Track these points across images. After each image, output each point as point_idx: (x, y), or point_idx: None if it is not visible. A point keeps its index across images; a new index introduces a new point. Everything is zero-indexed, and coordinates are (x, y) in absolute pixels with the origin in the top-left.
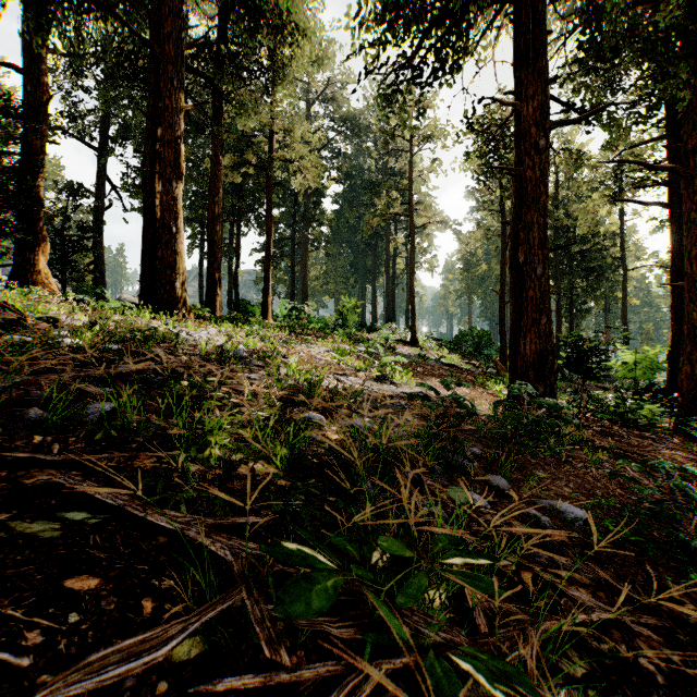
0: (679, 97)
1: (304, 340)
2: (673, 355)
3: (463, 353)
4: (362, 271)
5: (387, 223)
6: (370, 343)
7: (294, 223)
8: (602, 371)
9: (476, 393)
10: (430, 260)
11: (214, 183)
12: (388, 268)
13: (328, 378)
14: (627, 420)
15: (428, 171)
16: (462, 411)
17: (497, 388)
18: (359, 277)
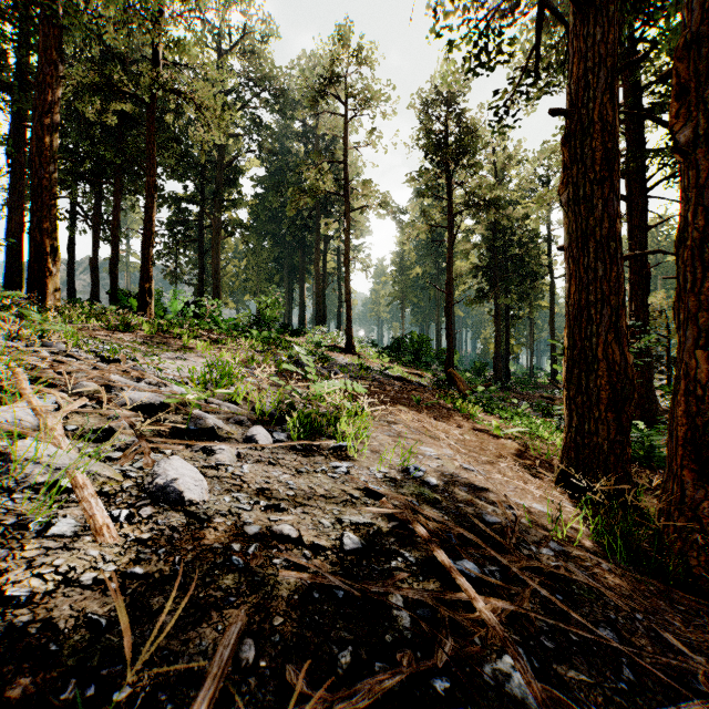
0: (637, 81)
1: (180, 345)
2: (637, 364)
3: (402, 361)
4: (288, 268)
5: (316, 213)
6: (294, 350)
7: (203, 203)
8: (533, 379)
9: (473, 437)
10: (363, 260)
11: (42, 94)
12: (318, 264)
13: (92, 497)
14: (653, 459)
15: (366, 145)
16: (545, 552)
17: (493, 422)
18: (286, 274)
